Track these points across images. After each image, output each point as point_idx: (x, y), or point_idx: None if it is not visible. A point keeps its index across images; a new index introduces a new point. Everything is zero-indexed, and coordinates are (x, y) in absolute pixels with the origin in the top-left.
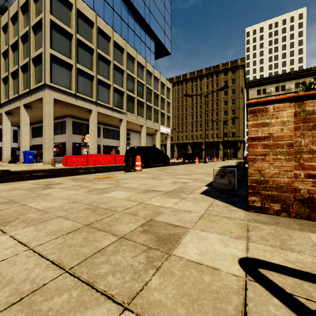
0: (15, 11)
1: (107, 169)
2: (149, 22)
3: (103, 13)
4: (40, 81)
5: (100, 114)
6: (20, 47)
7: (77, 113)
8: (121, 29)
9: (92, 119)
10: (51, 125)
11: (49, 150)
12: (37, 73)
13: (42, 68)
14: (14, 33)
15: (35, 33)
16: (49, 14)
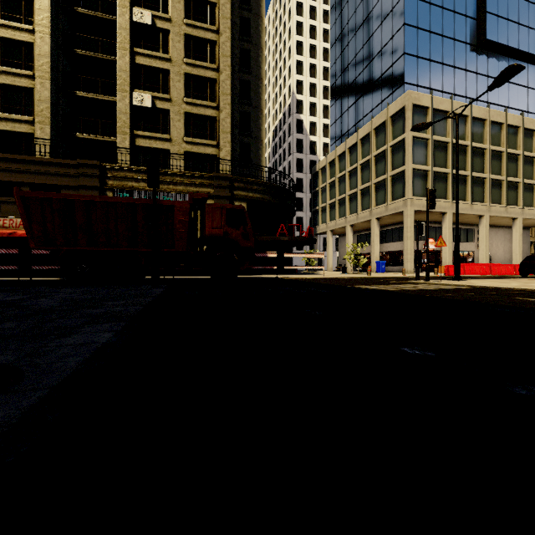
0: (366, 133)
1: (504, 278)
2: (526, 48)
3: (453, 85)
4: (399, 195)
5: (453, 215)
6: (373, 165)
7: (423, 217)
8: (476, 89)
9: (446, 223)
10: (411, 236)
11: (410, 260)
12: (394, 188)
13: (401, 183)
14: (362, 152)
15: (392, 151)
16: (411, 132)
